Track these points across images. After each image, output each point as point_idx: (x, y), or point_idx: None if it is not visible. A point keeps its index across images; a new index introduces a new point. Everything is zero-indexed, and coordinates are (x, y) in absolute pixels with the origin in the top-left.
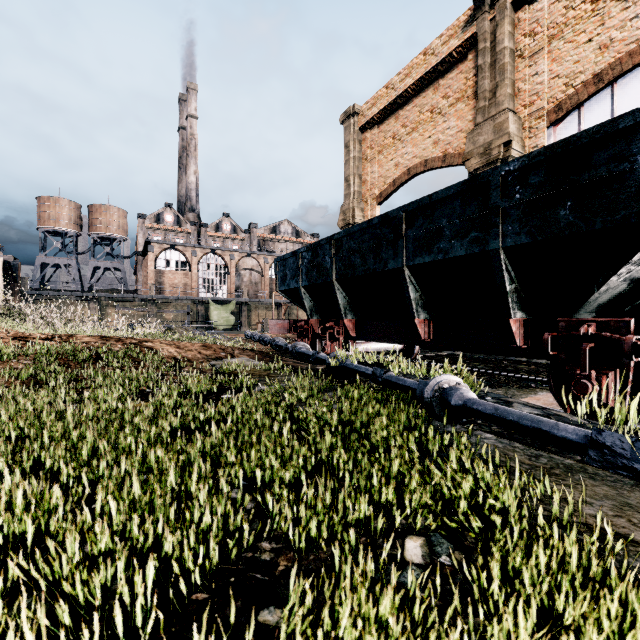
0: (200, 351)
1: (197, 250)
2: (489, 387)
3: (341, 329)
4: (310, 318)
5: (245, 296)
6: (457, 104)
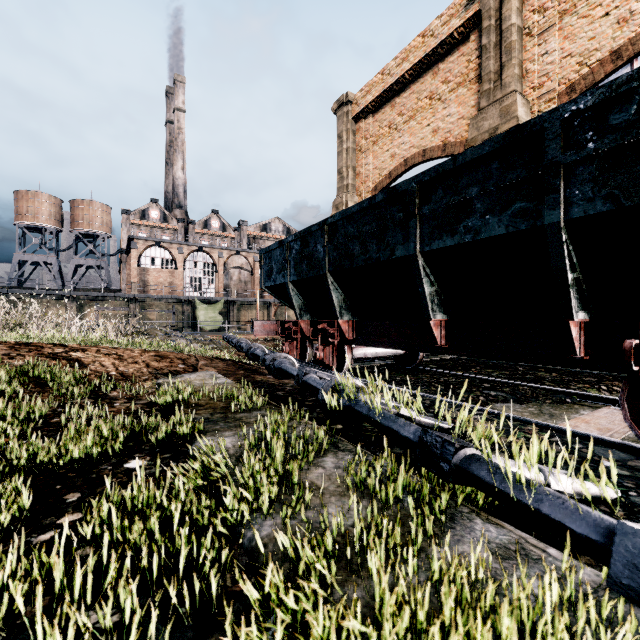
0: (149, 363)
1: (183, 247)
2: (517, 403)
3: (335, 331)
4: (299, 318)
5: (234, 295)
6: (458, 89)
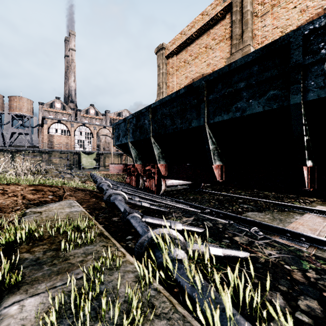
0: (25, 196)
1: (74, 123)
2: (259, 212)
3: (156, 171)
4: (135, 163)
5: (102, 150)
6: (220, 43)
